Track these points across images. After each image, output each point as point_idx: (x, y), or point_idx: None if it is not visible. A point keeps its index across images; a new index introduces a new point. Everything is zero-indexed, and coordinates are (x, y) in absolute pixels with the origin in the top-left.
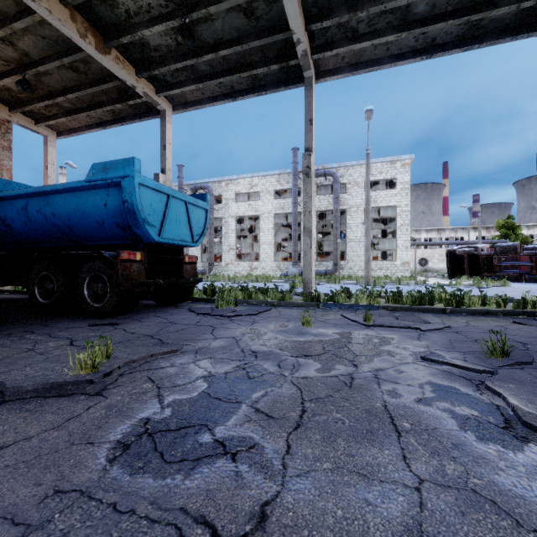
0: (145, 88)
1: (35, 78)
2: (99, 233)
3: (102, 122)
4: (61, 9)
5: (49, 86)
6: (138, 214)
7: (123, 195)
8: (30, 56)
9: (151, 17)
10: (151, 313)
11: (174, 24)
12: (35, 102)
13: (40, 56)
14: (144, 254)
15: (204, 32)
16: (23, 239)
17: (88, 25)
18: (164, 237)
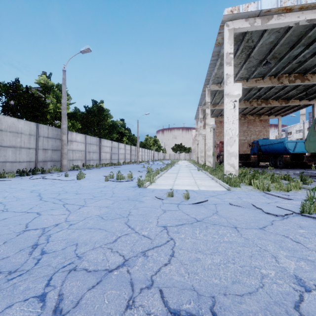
0: (303, 103)
1: (273, 109)
2: (281, 151)
3: (295, 110)
4: (275, 102)
5: (277, 109)
6: (286, 148)
7: (283, 144)
8: (271, 107)
9: (297, 93)
10: (293, 169)
11: (304, 93)
12: (274, 113)
13: (273, 106)
14: (290, 155)
15: (315, 88)
16: (268, 152)
17: (282, 100)
18: (294, 151)
